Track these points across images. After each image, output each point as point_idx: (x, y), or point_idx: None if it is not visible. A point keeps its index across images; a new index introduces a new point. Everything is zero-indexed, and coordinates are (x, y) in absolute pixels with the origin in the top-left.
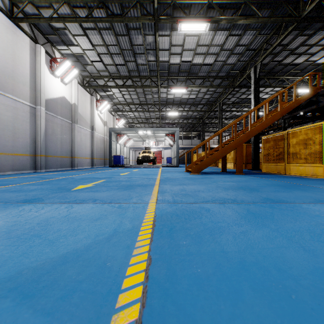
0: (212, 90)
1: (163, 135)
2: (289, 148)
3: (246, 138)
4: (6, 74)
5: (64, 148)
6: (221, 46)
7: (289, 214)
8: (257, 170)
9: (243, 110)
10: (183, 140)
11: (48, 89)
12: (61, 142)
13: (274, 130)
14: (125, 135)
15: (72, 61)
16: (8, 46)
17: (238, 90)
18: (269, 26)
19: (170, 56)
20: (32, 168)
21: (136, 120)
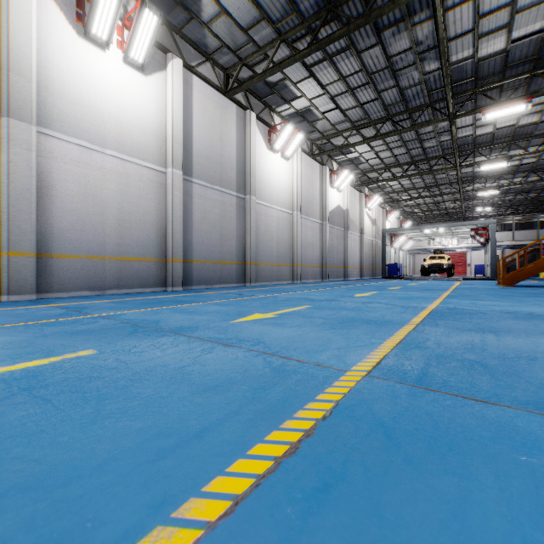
0: None
1: (467, 231)
2: None
3: None
4: (309, 202)
5: (338, 257)
6: None
7: (525, 298)
8: None
9: None
10: (514, 232)
11: (329, 203)
12: (336, 252)
13: None
14: (403, 236)
15: (345, 165)
16: (310, 179)
17: None
18: None
19: (475, 129)
20: (320, 277)
21: (417, 207)
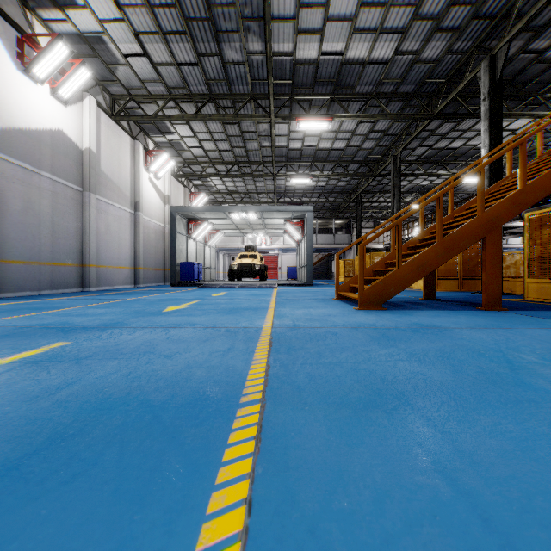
0: (380, 129)
1: (281, 223)
2: None
3: (512, 210)
4: None
5: (60, 244)
6: (417, 6)
7: None
8: None
9: (439, 174)
10: (318, 235)
11: (12, 106)
12: (51, 231)
13: None
14: (206, 223)
15: (82, 55)
16: None
17: (434, 129)
18: None
19: (296, 38)
20: None
21: (230, 197)
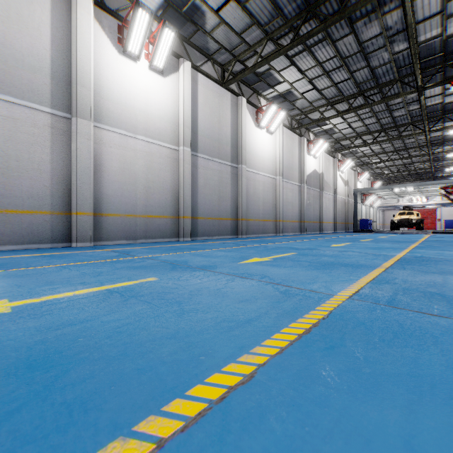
0: None
1: (436, 189)
2: None
3: None
4: (289, 168)
5: (314, 214)
6: None
7: None
8: None
9: None
10: None
11: (306, 168)
12: (313, 209)
13: None
14: (373, 195)
15: (321, 135)
16: (290, 149)
17: None
18: None
19: (443, 98)
20: (299, 231)
21: (386, 169)
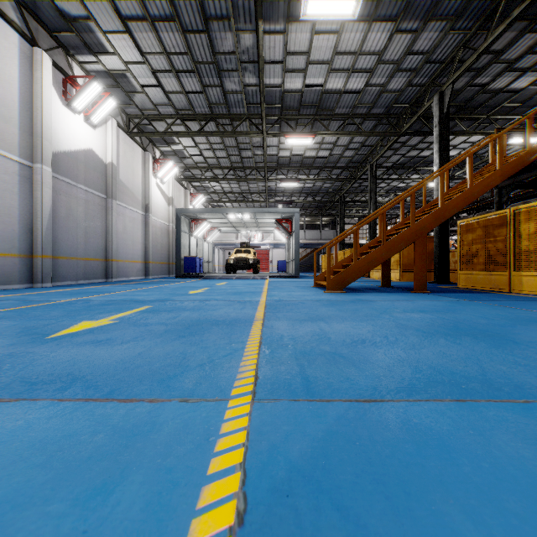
0: (358, 141)
1: (272, 222)
2: (518, 241)
3: (434, 222)
4: None
5: (91, 243)
6: (380, 54)
7: None
8: (446, 283)
9: (412, 178)
10: (306, 231)
11: (59, 134)
12: (84, 232)
13: (470, 211)
14: (205, 222)
15: (107, 86)
16: None
17: (405, 141)
18: (471, 12)
19: (284, 75)
20: (26, 280)
21: (225, 196)
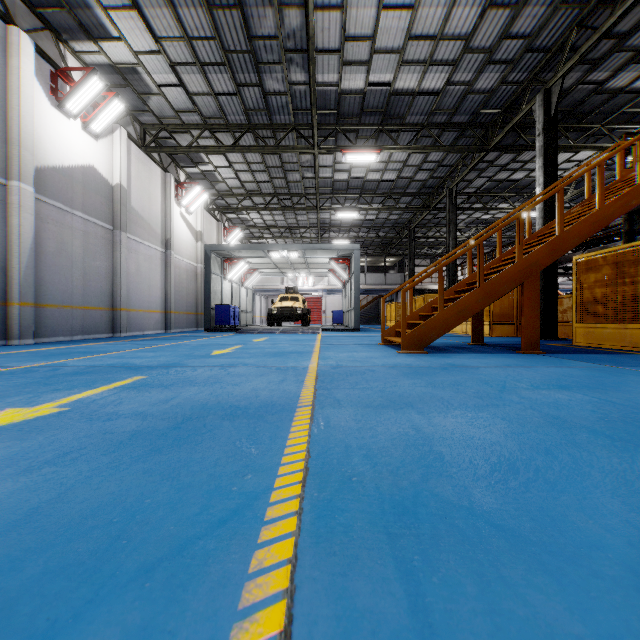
0: (434, 160)
1: (326, 262)
2: None
3: (550, 256)
4: None
5: (91, 286)
6: (467, 39)
7: None
8: (553, 339)
9: (500, 207)
10: (367, 274)
11: (46, 144)
12: (83, 273)
13: (578, 247)
14: (242, 262)
15: (113, 85)
16: None
17: (493, 160)
18: None
19: (342, 69)
20: None
21: (268, 231)
